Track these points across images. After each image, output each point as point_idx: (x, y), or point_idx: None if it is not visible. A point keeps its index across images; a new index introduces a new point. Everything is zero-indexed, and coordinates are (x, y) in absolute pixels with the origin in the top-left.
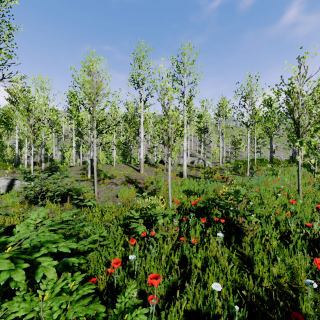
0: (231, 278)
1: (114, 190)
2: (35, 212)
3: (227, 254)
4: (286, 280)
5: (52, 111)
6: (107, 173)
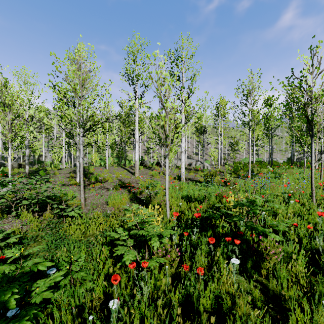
0: None
1: (105, 196)
2: None
3: (246, 288)
4: None
5: (37, 108)
6: (99, 176)
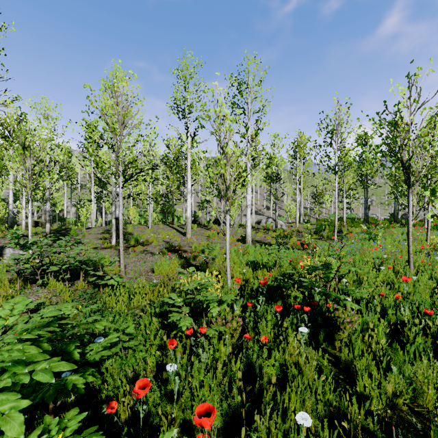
0: (323, 399)
1: (149, 262)
2: (8, 304)
3: (315, 359)
4: (405, 399)
5: (60, 150)
6: (140, 237)
